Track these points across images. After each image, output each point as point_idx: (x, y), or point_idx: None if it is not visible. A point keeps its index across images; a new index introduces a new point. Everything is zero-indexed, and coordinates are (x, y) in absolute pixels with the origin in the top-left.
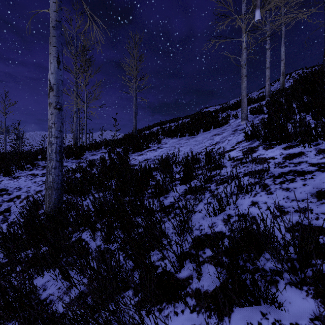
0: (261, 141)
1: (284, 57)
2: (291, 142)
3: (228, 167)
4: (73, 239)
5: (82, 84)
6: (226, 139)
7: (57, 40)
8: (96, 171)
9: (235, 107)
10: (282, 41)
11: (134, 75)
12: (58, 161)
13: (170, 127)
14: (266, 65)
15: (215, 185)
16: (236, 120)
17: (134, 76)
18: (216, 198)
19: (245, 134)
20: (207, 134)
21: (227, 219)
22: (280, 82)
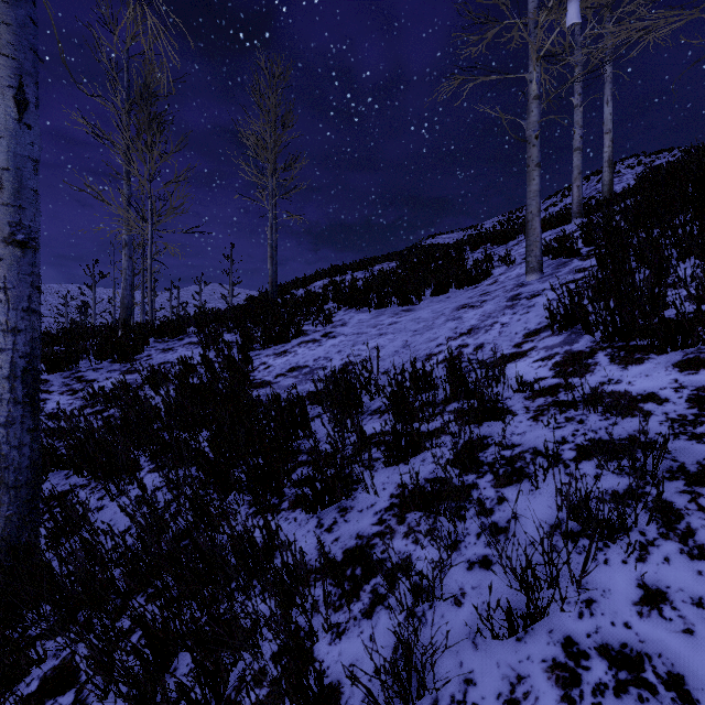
0: (601, 338)
1: (611, 126)
2: (695, 349)
3: (519, 415)
4: (48, 666)
5: (139, 176)
6: (496, 321)
7: (17, 37)
8: (166, 398)
9: (503, 239)
10: (606, 91)
11: (269, 159)
12: (20, 403)
13: (355, 282)
14: (574, 142)
15: (492, 481)
16: (509, 270)
17: (269, 161)
18: (523, 581)
19: (548, 314)
20: (442, 302)
21: (566, 665)
22: (602, 183)
